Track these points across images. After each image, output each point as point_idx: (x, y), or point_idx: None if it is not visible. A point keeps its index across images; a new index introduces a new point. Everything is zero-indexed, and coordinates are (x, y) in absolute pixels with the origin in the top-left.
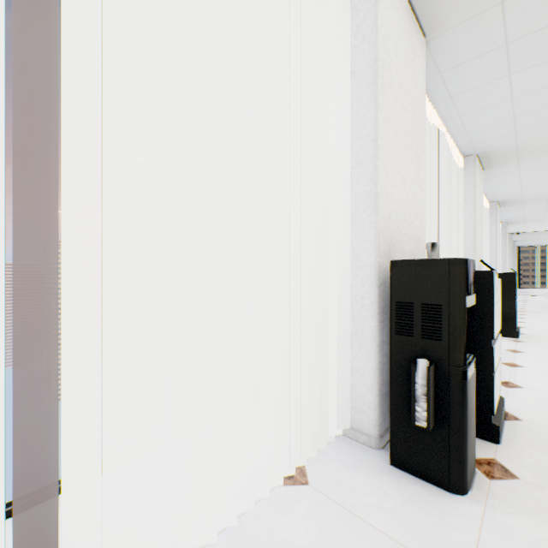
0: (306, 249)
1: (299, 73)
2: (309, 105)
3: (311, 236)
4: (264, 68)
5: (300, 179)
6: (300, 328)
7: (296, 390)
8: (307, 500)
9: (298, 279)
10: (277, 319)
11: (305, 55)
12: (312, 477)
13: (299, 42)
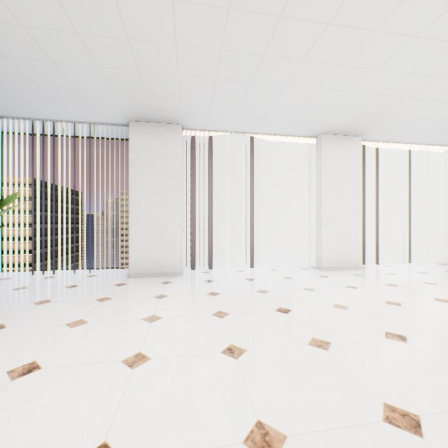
0: (446, 217)
1: (443, 170)
2: (447, 180)
3: (447, 214)
4: (429, 166)
5: (443, 199)
6: (443, 238)
7: (442, 255)
8: (446, 265)
9: (443, 225)
10: (435, 237)
11: (445, 166)
12: (447, 265)
13: (443, 162)
